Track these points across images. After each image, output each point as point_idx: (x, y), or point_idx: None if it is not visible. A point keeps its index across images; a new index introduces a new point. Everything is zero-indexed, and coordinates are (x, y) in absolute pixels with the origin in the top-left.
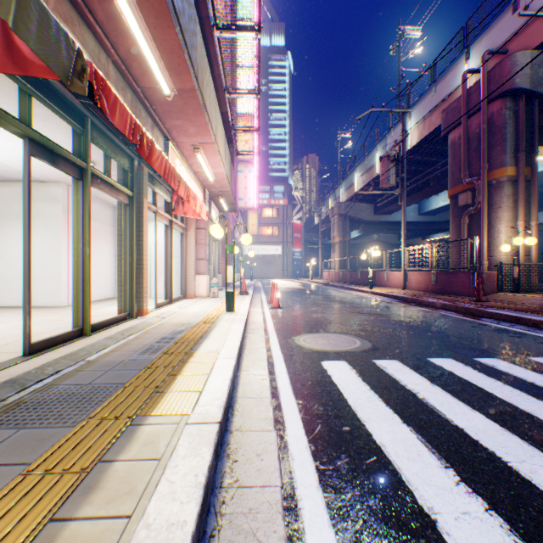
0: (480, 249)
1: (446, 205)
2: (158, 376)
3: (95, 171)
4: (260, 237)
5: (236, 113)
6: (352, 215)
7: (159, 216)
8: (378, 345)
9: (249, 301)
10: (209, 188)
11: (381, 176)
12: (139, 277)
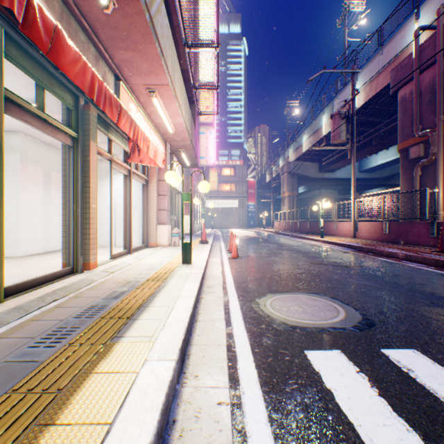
0: (435, 200)
1: (385, 163)
2: (5, 430)
3: (12, 96)
4: (219, 193)
5: (196, 70)
6: (300, 172)
7: (115, 165)
8: (371, 316)
9: (207, 251)
10: (171, 142)
11: (332, 132)
12: (85, 227)
